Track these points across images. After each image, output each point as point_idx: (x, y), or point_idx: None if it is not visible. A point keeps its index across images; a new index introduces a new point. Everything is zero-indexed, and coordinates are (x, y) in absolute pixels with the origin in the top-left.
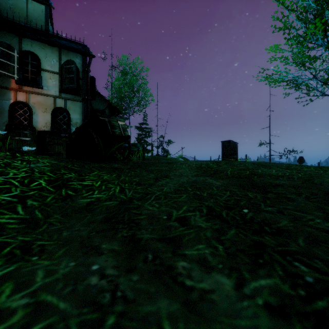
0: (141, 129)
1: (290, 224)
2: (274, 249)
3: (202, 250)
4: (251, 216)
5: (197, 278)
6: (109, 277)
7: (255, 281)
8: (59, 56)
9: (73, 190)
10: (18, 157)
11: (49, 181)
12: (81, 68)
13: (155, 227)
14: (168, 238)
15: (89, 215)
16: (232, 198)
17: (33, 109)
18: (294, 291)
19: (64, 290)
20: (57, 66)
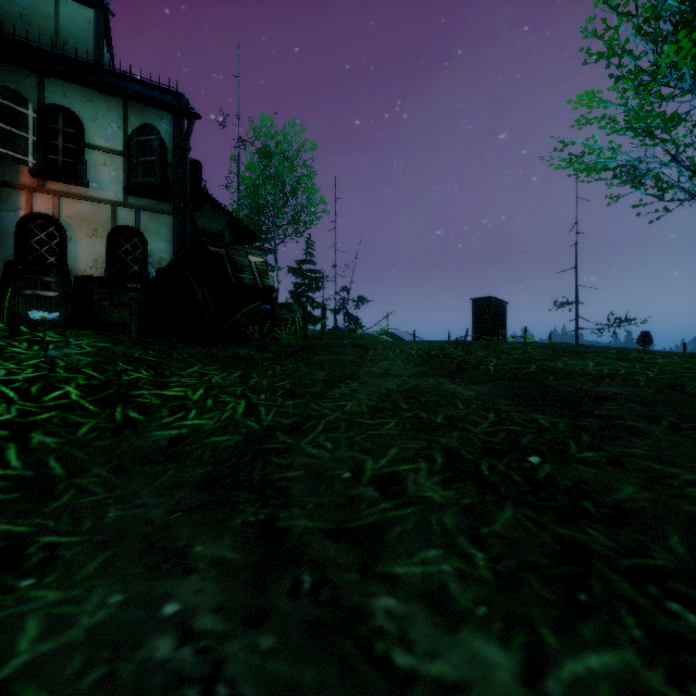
0: (300, 273)
1: (642, 495)
2: (612, 564)
3: (434, 564)
4: (548, 474)
5: (423, 645)
6: (202, 640)
7: (574, 659)
8: (124, 116)
9: (140, 409)
10: (23, 334)
11: (88, 389)
12: (172, 141)
13: (323, 500)
14: (352, 529)
15: (174, 468)
16: (502, 429)
17: (68, 231)
18: (681, 690)
19: (83, 677)
20: (120, 137)
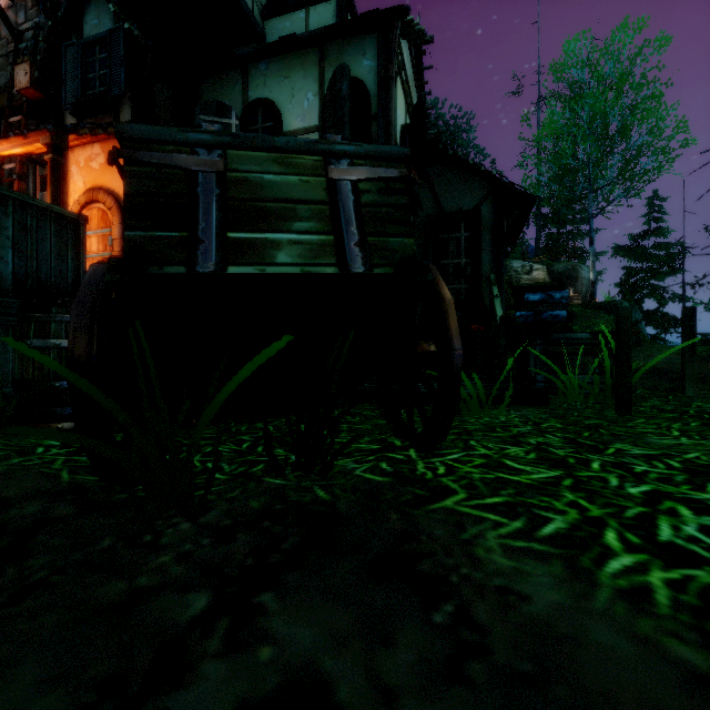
0: (636, 253)
1: None
2: None
3: None
4: None
5: None
6: None
7: None
8: (320, 77)
9: None
10: None
11: None
12: (377, 81)
13: None
14: None
15: None
16: None
17: None
18: None
19: None
20: (317, 107)
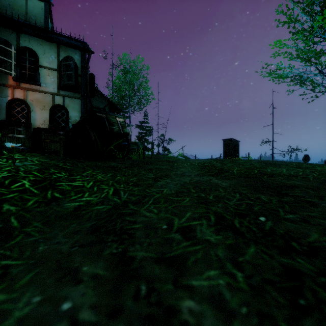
0: (141, 127)
1: (323, 239)
2: (315, 280)
3: (214, 280)
4: (270, 227)
5: None
6: None
7: None
8: (57, 52)
9: (60, 192)
10: (4, 155)
11: (34, 182)
12: (80, 64)
13: (152, 240)
14: (168, 258)
15: (75, 223)
16: (243, 202)
17: (31, 107)
18: None
19: None
20: (56, 62)
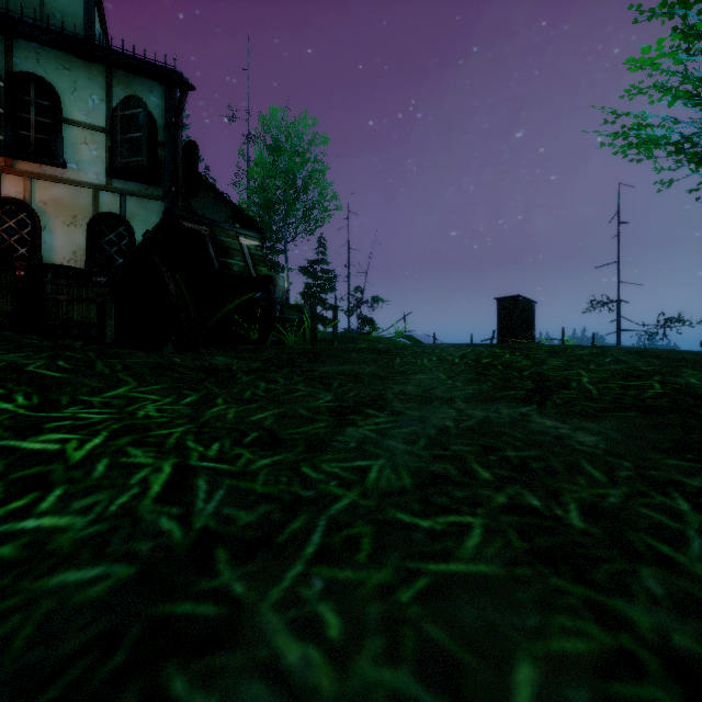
0: (312, 273)
1: None
2: None
3: None
4: None
5: None
6: None
7: None
8: (107, 88)
9: None
10: None
11: None
12: (163, 118)
13: None
14: None
15: None
16: None
17: (42, 218)
18: None
19: None
20: (103, 112)
